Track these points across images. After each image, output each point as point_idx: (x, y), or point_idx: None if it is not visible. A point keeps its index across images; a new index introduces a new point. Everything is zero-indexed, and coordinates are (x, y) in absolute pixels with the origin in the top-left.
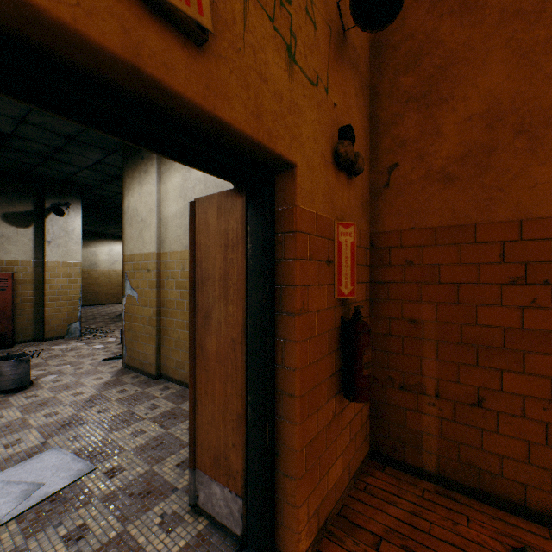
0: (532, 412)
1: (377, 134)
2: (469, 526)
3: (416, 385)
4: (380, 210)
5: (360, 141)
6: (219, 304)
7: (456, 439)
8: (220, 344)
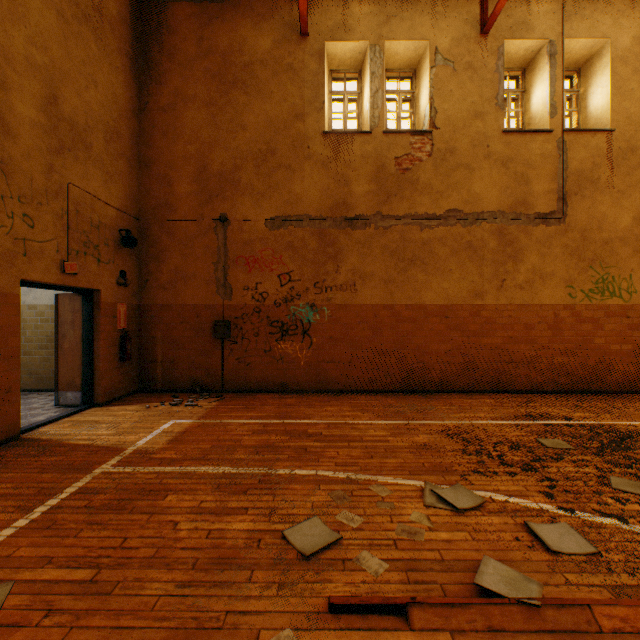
0: (186, 361)
1: (142, 267)
2: (165, 395)
3: (155, 360)
4: (143, 296)
5: (133, 270)
6: (71, 331)
7: (168, 375)
8: (72, 344)
